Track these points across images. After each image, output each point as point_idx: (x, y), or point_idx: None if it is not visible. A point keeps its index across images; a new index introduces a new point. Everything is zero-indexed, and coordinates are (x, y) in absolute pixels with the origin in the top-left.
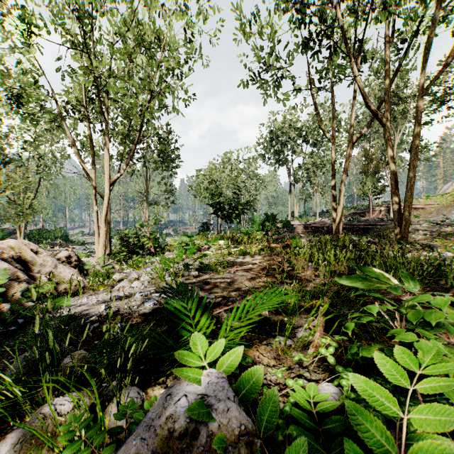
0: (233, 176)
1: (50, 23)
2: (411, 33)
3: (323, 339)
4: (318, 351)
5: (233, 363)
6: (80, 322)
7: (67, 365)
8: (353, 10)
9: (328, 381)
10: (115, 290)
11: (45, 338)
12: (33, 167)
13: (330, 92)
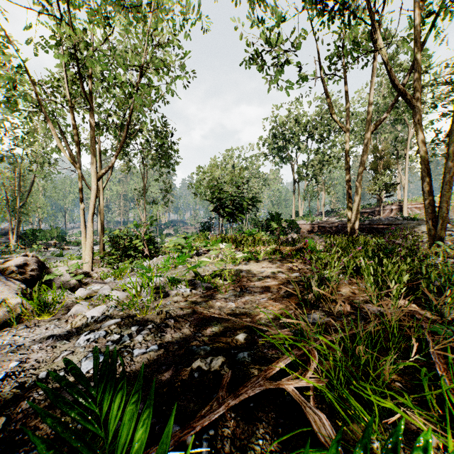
0: (235, 173)
1: None
2: None
3: None
4: None
5: None
6: None
7: None
8: None
9: None
10: (66, 319)
11: None
12: (25, 164)
13: (344, 76)
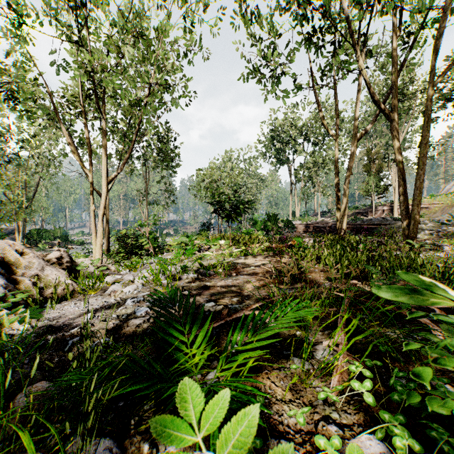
0: (234, 176)
1: (45, 16)
2: (419, 25)
3: (353, 366)
4: (349, 384)
5: (243, 438)
6: (59, 335)
7: (20, 405)
8: (359, 1)
9: (365, 428)
10: (106, 294)
11: (2, 363)
12: (32, 166)
13: (334, 88)
